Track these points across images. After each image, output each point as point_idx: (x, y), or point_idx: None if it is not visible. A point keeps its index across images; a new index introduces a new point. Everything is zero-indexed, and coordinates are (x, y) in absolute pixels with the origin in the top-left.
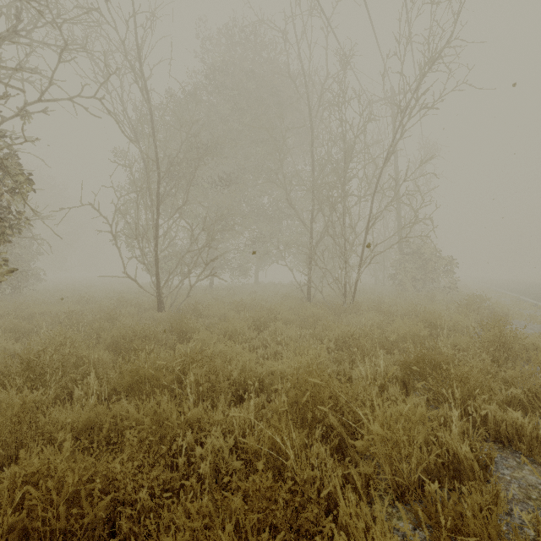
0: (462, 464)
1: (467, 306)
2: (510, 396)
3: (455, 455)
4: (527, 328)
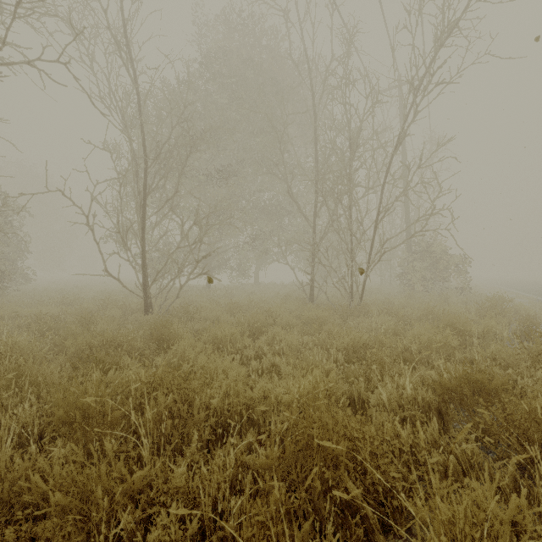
0: None
1: (490, 308)
2: None
3: None
4: None
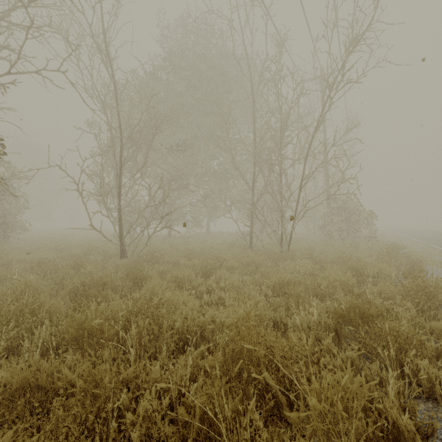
0: (403, 435)
1: (387, 254)
2: (439, 349)
3: (394, 423)
4: (440, 273)
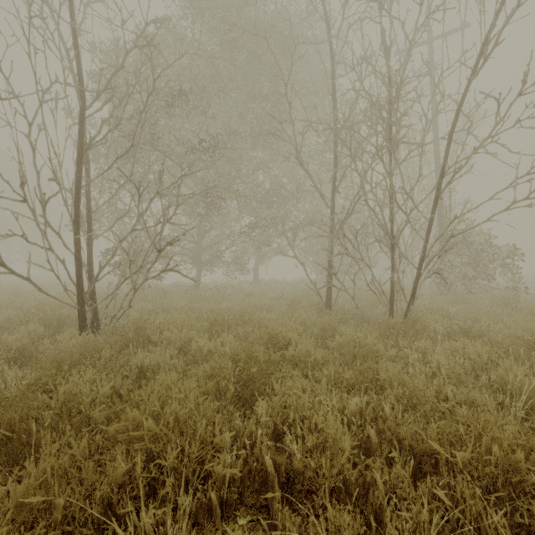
0: None
1: None
2: None
3: None
4: None
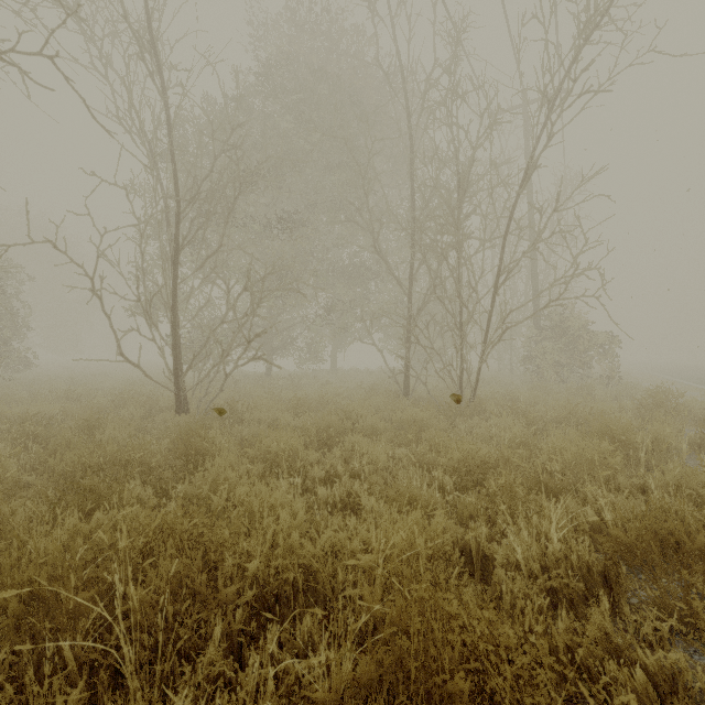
0: None
1: (655, 406)
2: None
3: None
4: None
